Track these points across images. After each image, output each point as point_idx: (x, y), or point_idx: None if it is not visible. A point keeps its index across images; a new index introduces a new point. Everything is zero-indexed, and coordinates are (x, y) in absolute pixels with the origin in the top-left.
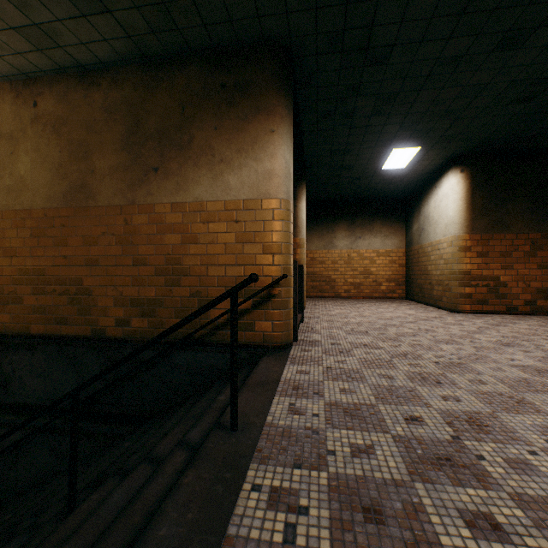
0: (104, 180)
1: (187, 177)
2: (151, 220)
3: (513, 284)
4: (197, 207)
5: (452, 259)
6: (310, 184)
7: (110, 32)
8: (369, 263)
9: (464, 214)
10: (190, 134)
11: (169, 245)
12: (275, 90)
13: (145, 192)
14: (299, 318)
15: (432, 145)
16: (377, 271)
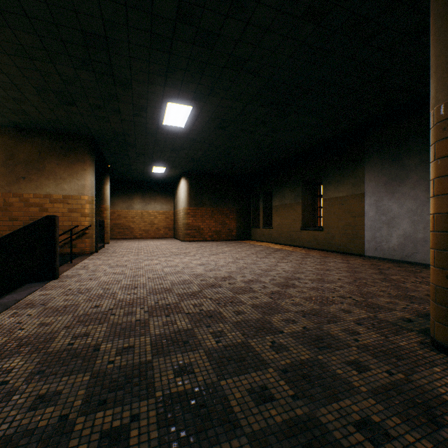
0: None
1: (42, 183)
2: (21, 200)
3: (205, 229)
4: (48, 196)
5: (183, 218)
6: (115, 173)
7: (3, 120)
8: (154, 218)
9: (187, 198)
10: (44, 164)
11: (32, 212)
12: (87, 153)
13: (17, 187)
14: (101, 245)
15: (171, 168)
16: (158, 222)
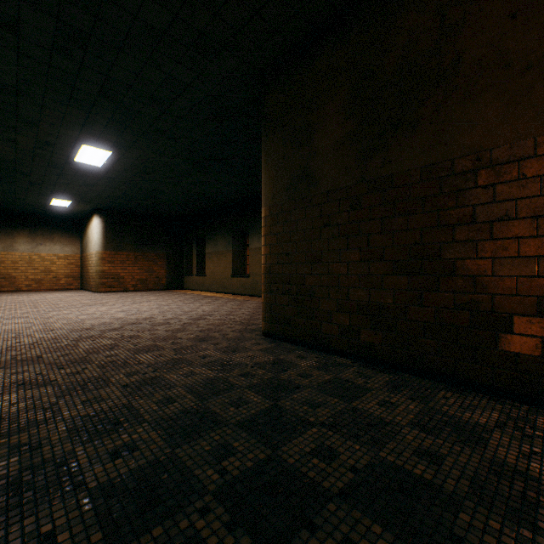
0: None
1: None
2: None
3: (127, 277)
4: None
5: (96, 264)
6: None
7: None
8: (51, 264)
9: (102, 240)
10: None
11: None
12: None
13: None
14: None
15: (80, 202)
16: (58, 269)
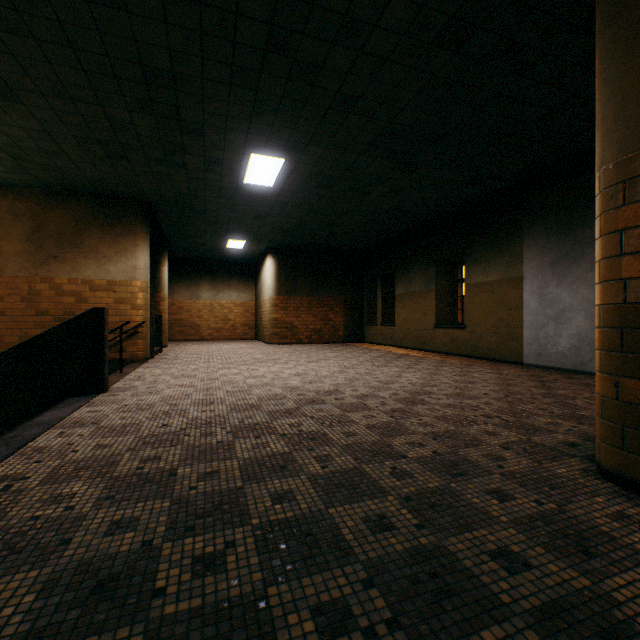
0: (11, 259)
1: (80, 264)
2: (52, 288)
3: (301, 326)
4: (88, 282)
5: (269, 311)
6: (175, 249)
7: (29, 179)
8: (229, 312)
9: (275, 284)
10: (83, 238)
11: (67, 303)
12: (140, 223)
13: (47, 270)
14: (158, 348)
15: (253, 241)
16: (235, 318)
